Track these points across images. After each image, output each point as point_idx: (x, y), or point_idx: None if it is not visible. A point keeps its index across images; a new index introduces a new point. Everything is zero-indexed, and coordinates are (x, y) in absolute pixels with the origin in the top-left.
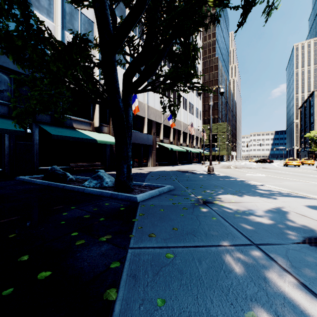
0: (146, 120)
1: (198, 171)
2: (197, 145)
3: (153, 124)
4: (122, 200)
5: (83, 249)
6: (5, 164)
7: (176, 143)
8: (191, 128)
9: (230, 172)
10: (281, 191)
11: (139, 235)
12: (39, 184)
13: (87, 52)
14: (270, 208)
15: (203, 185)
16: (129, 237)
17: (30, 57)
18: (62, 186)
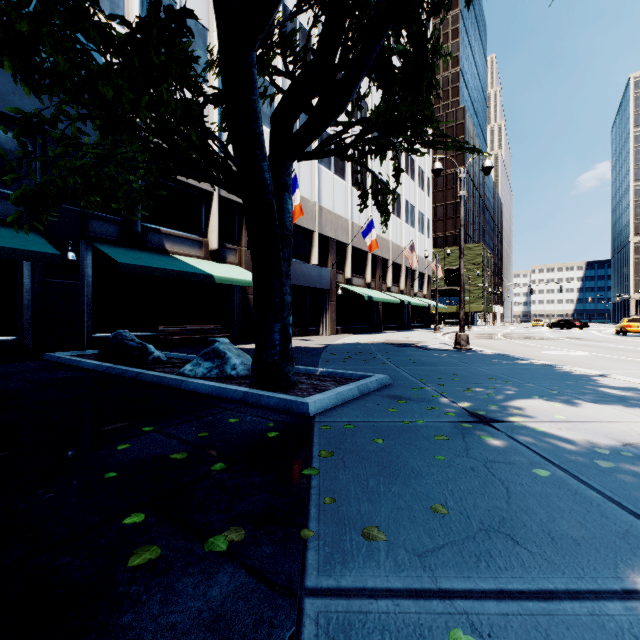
0: (317, 236)
1: (431, 343)
2: (422, 292)
3: (330, 246)
4: (270, 411)
5: (149, 590)
6: (24, 326)
7: (379, 287)
8: (412, 254)
9: (502, 347)
10: None
11: (331, 532)
12: (87, 370)
13: (186, 46)
14: None
15: (459, 376)
16: (299, 537)
17: (55, 68)
18: (135, 374)
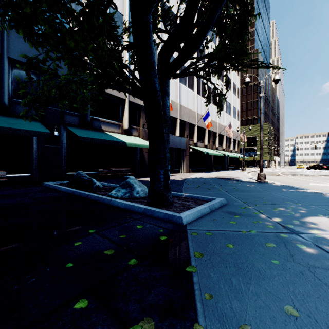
0: (179, 121)
1: (242, 178)
2: (235, 149)
3: (186, 126)
4: (159, 221)
5: None
6: (34, 169)
7: (211, 147)
8: (229, 129)
9: (284, 180)
10: None
11: (216, 328)
12: (62, 192)
13: (112, 15)
14: None
15: (266, 199)
16: None
17: (44, 33)
18: (86, 195)
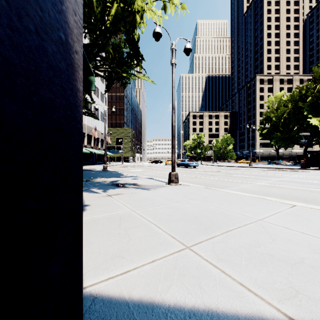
0: None
1: (97, 169)
2: (103, 147)
3: None
4: None
5: None
6: None
7: None
8: (95, 132)
9: (122, 169)
10: (132, 175)
11: None
12: None
13: None
14: (115, 180)
15: (91, 176)
16: None
17: None
18: None
